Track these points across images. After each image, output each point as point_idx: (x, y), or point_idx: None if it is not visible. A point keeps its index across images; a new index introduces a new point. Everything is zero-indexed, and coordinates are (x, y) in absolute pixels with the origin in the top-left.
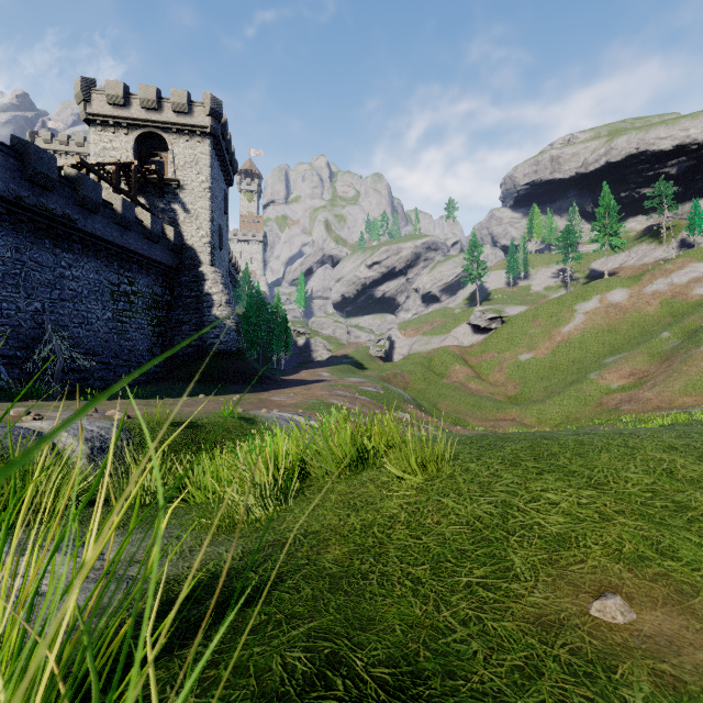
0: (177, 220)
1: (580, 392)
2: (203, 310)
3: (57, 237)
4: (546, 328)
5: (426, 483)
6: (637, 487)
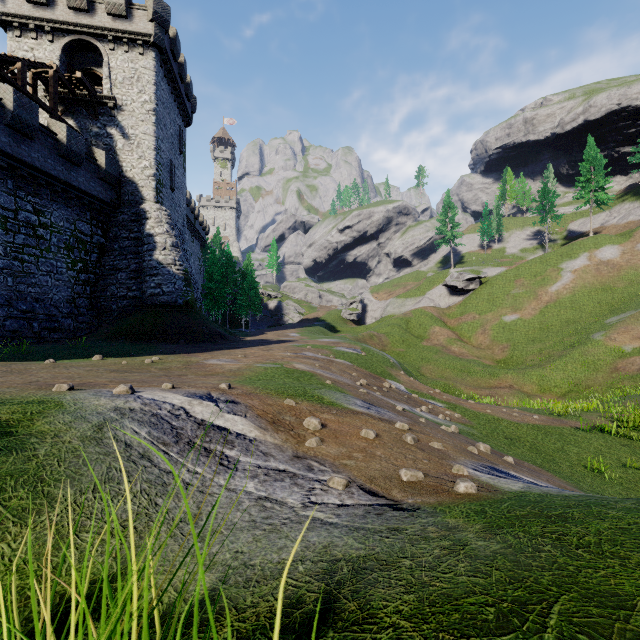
0: (114, 147)
1: (586, 355)
2: (143, 254)
3: None
4: (530, 288)
5: None
6: None
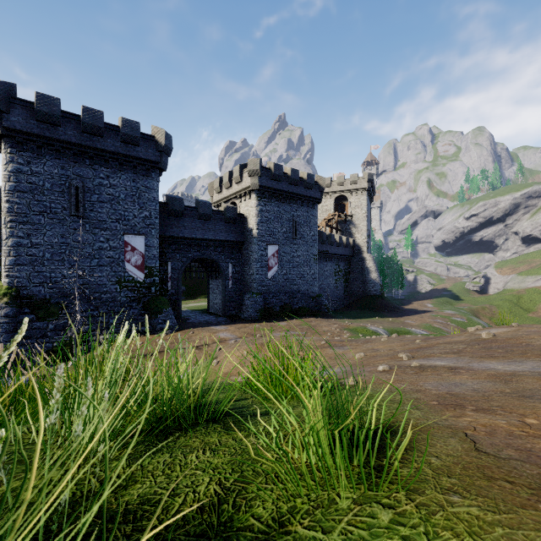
0: (352, 232)
1: None
2: (365, 274)
3: (324, 258)
4: None
5: None
6: None
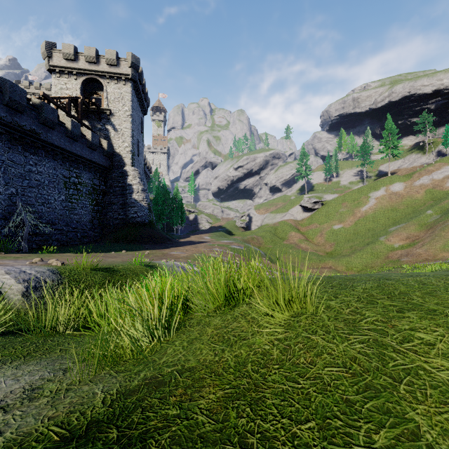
0: (109, 136)
1: (374, 249)
2: (126, 195)
3: (27, 145)
4: (350, 208)
5: (293, 319)
6: None
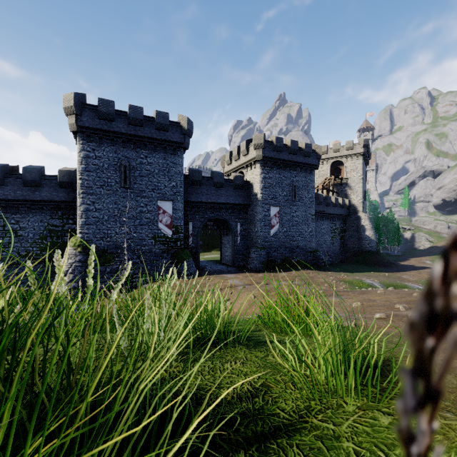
0: (347, 194)
1: None
2: (360, 232)
3: (320, 217)
4: None
5: None
6: None
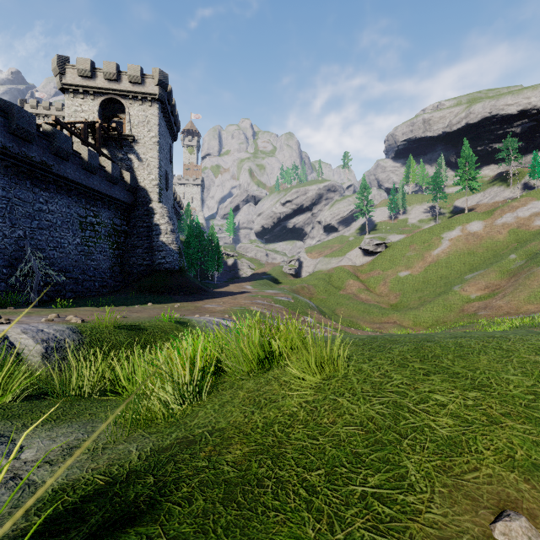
0: (132, 167)
1: (446, 301)
2: (153, 237)
3: (36, 179)
4: (420, 252)
5: (324, 382)
6: (519, 389)
